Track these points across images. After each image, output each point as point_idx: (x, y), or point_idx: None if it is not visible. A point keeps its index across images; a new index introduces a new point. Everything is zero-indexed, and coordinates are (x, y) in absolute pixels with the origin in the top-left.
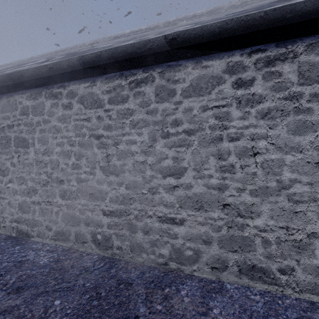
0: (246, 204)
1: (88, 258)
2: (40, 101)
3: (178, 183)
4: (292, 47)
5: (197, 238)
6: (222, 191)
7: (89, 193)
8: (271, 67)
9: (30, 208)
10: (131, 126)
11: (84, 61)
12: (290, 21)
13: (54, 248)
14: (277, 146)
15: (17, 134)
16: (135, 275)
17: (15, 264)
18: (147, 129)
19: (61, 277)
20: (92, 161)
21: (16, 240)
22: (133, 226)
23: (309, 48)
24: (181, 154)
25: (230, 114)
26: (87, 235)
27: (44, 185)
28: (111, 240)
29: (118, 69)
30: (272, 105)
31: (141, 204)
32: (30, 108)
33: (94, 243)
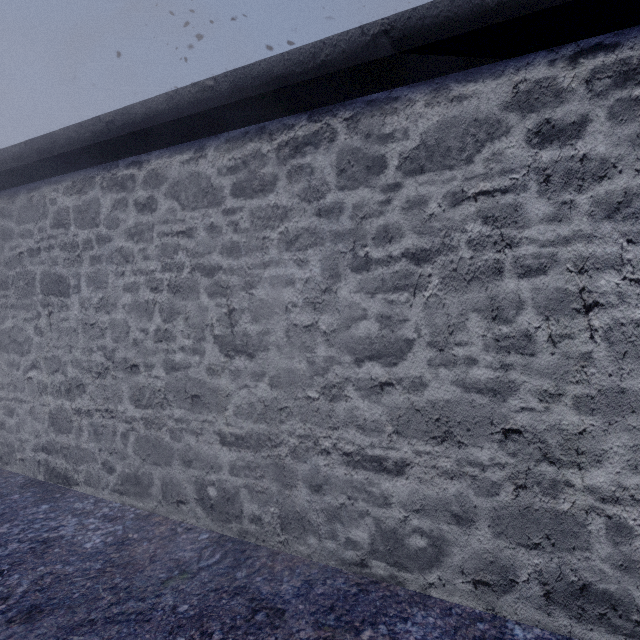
0: (564, 431)
1: (188, 540)
2: (91, 197)
3: (391, 376)
4: None
5: (438, 508)
6: (501, 397)
7: (191, 394)
8: (634, 87)
9: (72, 423)
10: (283, 245)
11: (180, 103)
12: None
13: (117, 513)
14: None
15: (47, 267)
16: (292, 588)
17: (34, 548)
18: (318, 252)
19: (125, 585)
20: (198, 324)
21: (44, 490)
22: (286, 472)
23: None
24: (399, 309)
25: (521, 210)
26: (188, 487)
27: (99, 374)
28: (239, 502)
29: (253, 118)
30: (637, 183)
31: (306, 422)
32: (72, 212)
33: (201, 505)
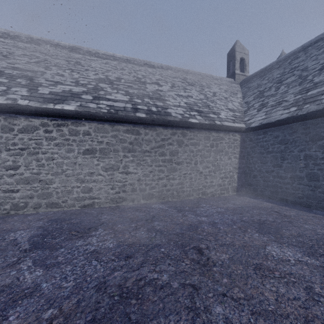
0: (49, 179)
1: None
2: None
3: (15, 173)
4: (67, 122)
5: (26, 197)
6: (39, 175)
7: None
8: (59, 127)
9: None
10: None
11: None
12: (62, 115)
13: None
14: (62, 157)
15: None
16: None
17: None
18: None
19: None
20: None
21: None
22: None
23: (72, 124)
24: (18, 159)
25: (42, 143)
26: None
27: None
28: None
29: None
30: (60, 141)
31: None
32: None
33: None
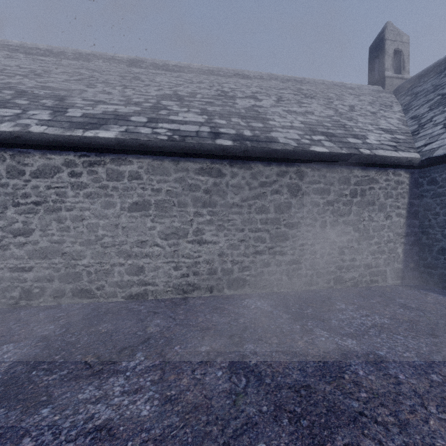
0: (77, 251)
1: None
2: None
3: (27, 240)
4: (104, 158)
5: (43, 279)
6: (62, 244)
7: None
8: (92, 167)
9: None
10: None
11: None
12: (94, 146)
13: None
14: (96, 215)
15: None
16: None
17: None
18: None
19: None
20: None
21: None
22: None
23: (112, 161)
24: (30, 219)
25: (67, 193)
26: None
27: None
28: None
29: None
30: (93, 190)
31: None
32: None
33: None
